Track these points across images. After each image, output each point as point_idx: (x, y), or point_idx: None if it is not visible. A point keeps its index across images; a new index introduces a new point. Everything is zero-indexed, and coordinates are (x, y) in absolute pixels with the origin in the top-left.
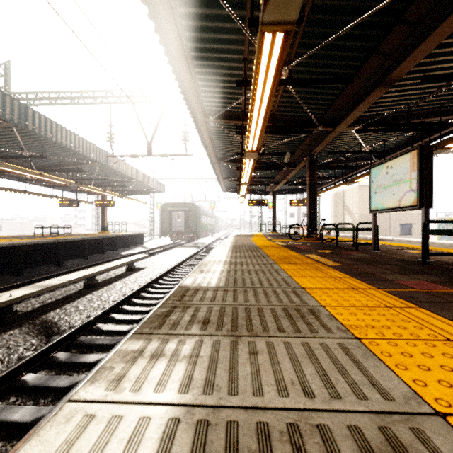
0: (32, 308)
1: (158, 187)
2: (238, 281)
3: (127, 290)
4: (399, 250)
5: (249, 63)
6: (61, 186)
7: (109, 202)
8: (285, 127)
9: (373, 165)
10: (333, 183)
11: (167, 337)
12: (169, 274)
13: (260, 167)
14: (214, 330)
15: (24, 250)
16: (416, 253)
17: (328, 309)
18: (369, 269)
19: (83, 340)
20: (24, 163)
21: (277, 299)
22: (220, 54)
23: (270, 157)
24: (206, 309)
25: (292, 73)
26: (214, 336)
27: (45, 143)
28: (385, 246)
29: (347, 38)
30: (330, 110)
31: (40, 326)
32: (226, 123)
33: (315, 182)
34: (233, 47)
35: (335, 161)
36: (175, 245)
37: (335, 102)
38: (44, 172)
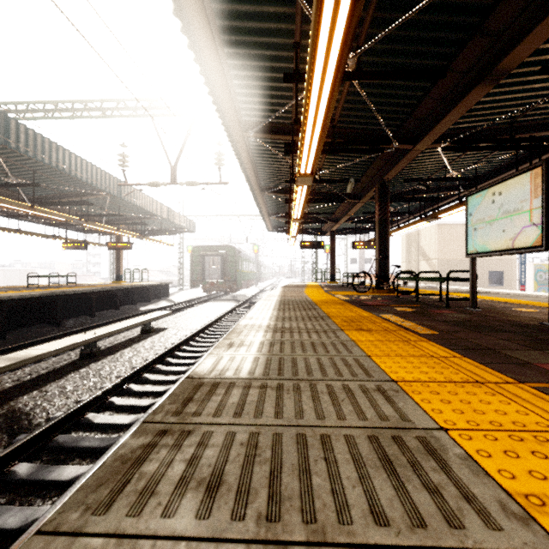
0: (1, 389)
1: (187, 225)
2: (286, 365)
3: (138, 360)
4: (505, 308)
5: (302, 51)
6: (64, 224)
7: (125, 244)
8: (349, 144)
9: (471, 192)
10: (406, 221)
11: (110, 548)
12: (197, 338)
13: (316, 199)
14: (226, 518)
15: (7, 306)
16: (531, 311)
17: (456, 439)
18: (481, 340)
19: (61, 441)
20: (13, 193)
21: (355, 410)
22: (262, 37)
23: (328, 186)
24: (222, 439)
25: (361, 65)
26: (225, 544)
27: (38, 167)
28: (482, 302)
29: (441, 10)
30: (409, 120)
31: (3, 419)
32: (271, 139)
33: (386, 217)
34: (280, 26)
35: (410, 191)
36: (209, 298)
37: (417, 108)
38: (39, 205)
